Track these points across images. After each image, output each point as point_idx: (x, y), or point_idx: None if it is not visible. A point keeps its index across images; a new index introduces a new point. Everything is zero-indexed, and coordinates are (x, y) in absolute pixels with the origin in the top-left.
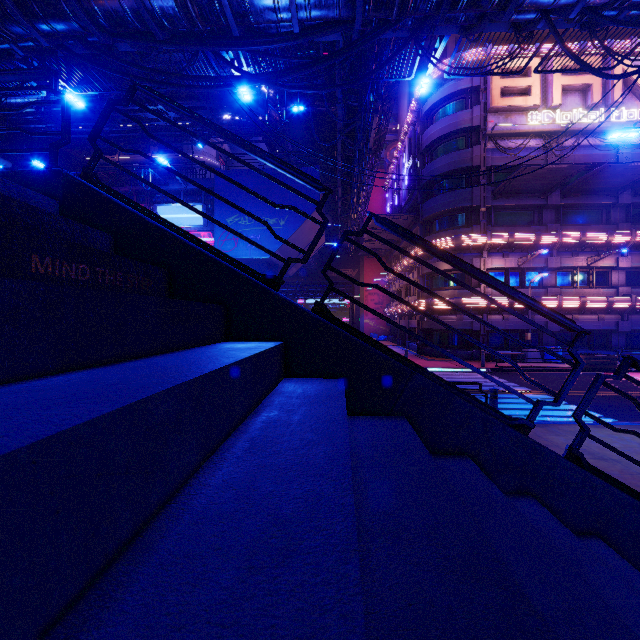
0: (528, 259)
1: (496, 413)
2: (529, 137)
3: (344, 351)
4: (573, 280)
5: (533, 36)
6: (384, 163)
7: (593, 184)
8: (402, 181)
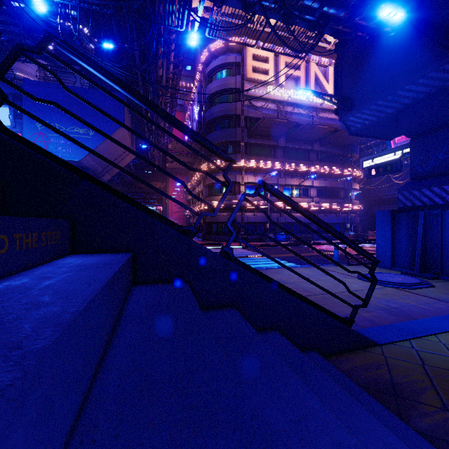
0: (267, 177)
1: (167, 221)
2: (268, 102)
3: (3, 154)
4: (292, 192)
5: (271, 41)
6: (184, 108)
7: (301, 136)
8: (194, 120)
